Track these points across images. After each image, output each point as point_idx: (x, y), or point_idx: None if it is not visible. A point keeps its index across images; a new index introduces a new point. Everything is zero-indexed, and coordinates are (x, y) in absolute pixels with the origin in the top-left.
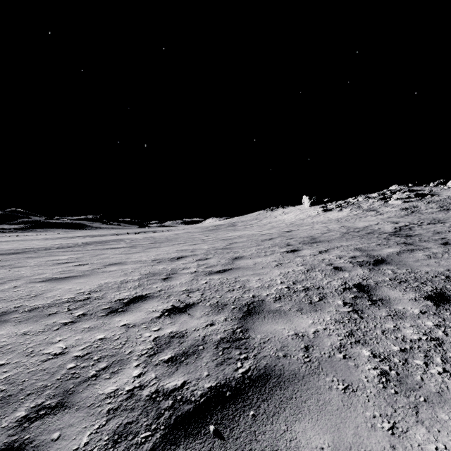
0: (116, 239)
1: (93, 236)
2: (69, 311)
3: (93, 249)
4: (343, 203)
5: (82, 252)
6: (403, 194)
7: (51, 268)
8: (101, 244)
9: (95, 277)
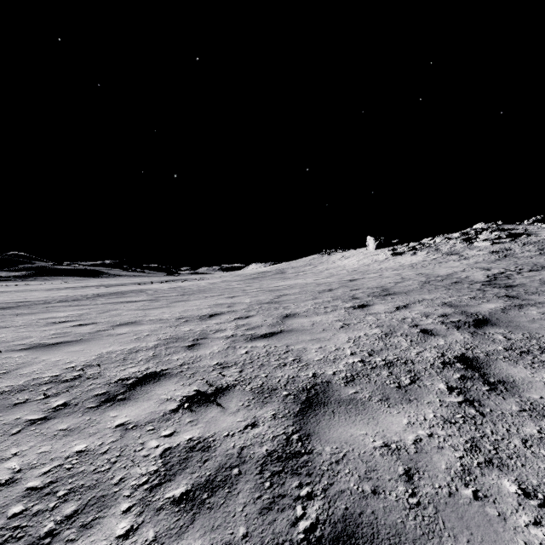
0: (136, 290)
1: (109, 286)
2: (45, 399)
3: (103, 303)
4: (417, 245)
5: (89, 307)
6: (491, 234)
7: (41, 329)
8: (116, 296)
9: (96, 343)
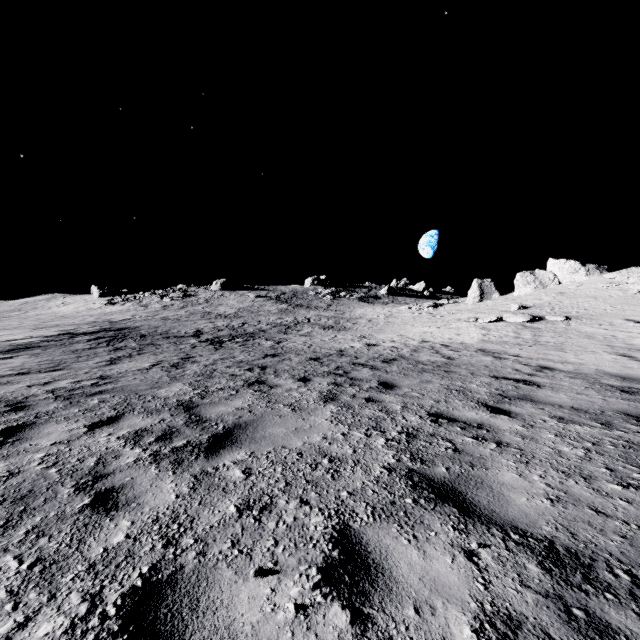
0: None
1: None
2: None
3: None
4: (131, 297)
5: None
6: (176, 294)
7: None
8: None
9: None
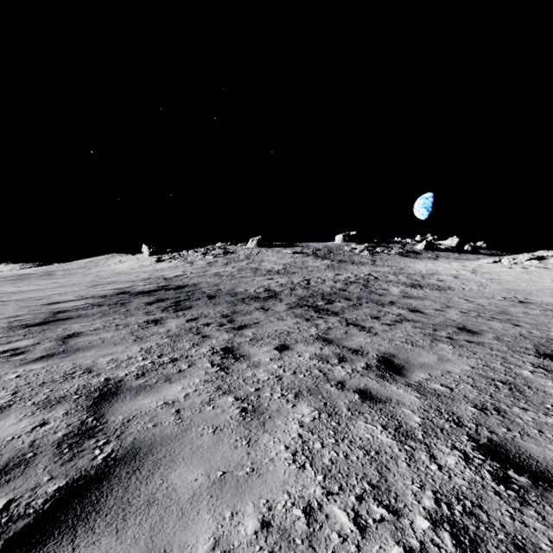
0: None
1: None
2: None
3: None
4: (177, 255)
5: None
6: (217, 251)
7: None
8: None
9: None
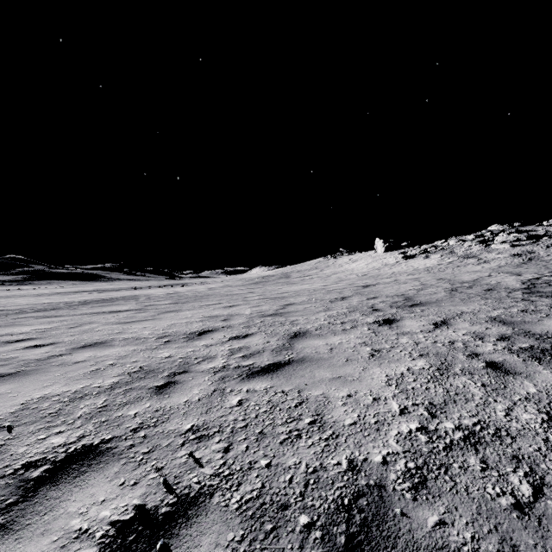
0: (128, 296)
1: (103, 291)
2: None
3: (82, 314)
4: (429, 247)
5: (62, 319)
6: (510, 236)
7: None
8: (102, 304)
9: (36, 379)
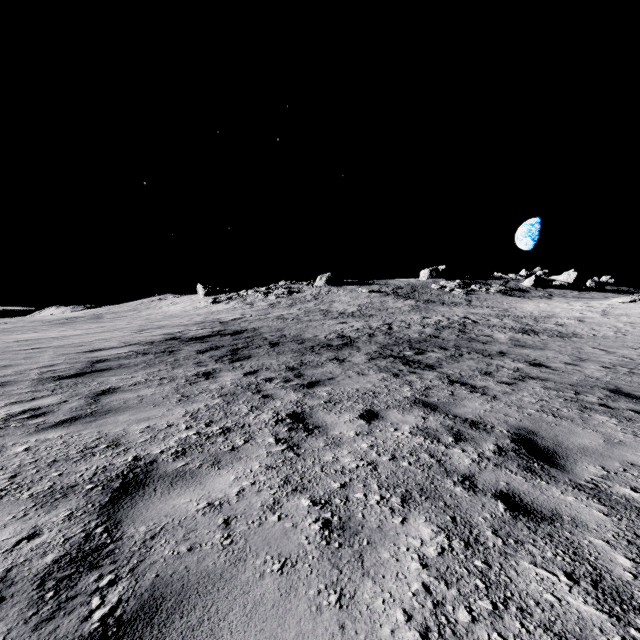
0: None
1: None
2: None
3: None
4: (235, 295)
5: None
6: (280, 291)
7: None
8: None
9: None
